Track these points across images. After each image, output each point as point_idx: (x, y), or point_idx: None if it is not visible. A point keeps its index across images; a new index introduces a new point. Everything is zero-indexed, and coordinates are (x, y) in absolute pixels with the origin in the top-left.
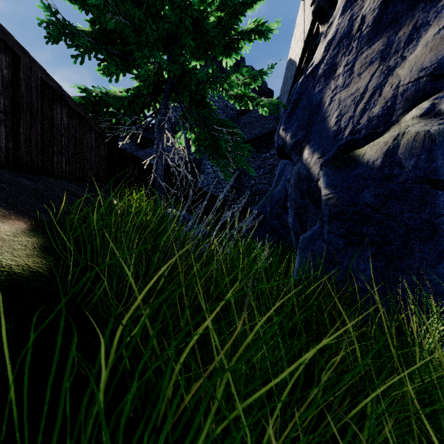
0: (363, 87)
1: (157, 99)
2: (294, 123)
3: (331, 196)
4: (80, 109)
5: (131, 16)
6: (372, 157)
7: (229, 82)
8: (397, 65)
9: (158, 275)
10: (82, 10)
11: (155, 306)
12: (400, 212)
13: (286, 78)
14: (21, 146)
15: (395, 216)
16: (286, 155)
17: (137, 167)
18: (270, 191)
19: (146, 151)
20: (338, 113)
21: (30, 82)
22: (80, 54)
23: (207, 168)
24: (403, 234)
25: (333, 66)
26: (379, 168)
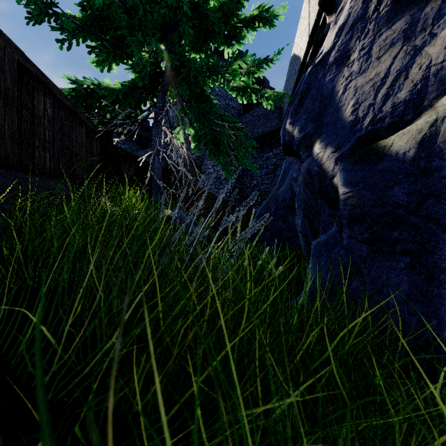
0: (384, 71)
1: (154, 93)
2: (302, 115)
3: (352, 195)
4: (67, 100)
5: None
6: (403, 148)
7: (231, 71)
8: (426, 43)
9: None
10: None
11: None
12: (444, 214)
13: (290, 74)
14: None
15: (436, 219)
16: (293, 152)
17: (133, 165)
18: (274, 191)
19: (146, 151)
20: (355, 101)
21: (4, 65)
22: (66, 39)
23: (208, 168)
24: None
25: (346, 52)
26: (412, 160)
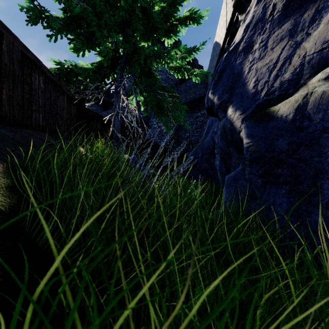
0: (276, 58)
1: (115, 71)
2: (220, 88)
3: (252, 144)
4: (54, 77)
5: (93, 3)
6: (285, 113)
7: (170, 56)
8: (304, 40)
9: (77, 236)
10: (56, 0)
11: (73, 274)
12: (310, 157)
13: (213, 56)
14: (4, 105)
15: (305, 160)
16: (214, 113)
17: (99, 123)
18: (201, 141)
19: (108, 112)
20: (256, 79)
21: (12, 54)
22: (54, 34)
23: (154, 124)
24: (313, 175)
25: (250, 43)
26: (291, 121)
